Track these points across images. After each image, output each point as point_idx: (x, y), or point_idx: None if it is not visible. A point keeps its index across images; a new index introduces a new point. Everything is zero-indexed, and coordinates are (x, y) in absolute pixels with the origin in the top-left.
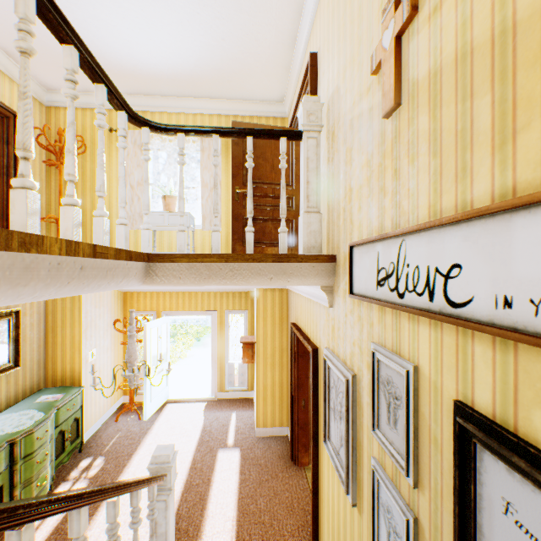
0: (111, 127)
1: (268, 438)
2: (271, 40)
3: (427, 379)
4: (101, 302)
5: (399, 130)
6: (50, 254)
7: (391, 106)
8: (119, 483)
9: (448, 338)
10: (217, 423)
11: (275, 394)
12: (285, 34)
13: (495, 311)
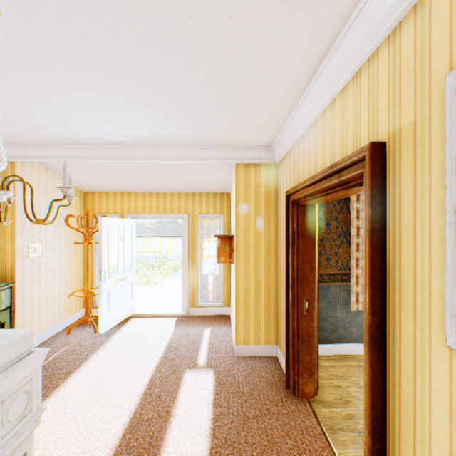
0: None
1: (251, 358)
2: None
3: None
4: (49, 190)
5: None
6: None
7: None
8: None
9: None
10: (186, 339)
11: (259, 301)
12: None
13: None
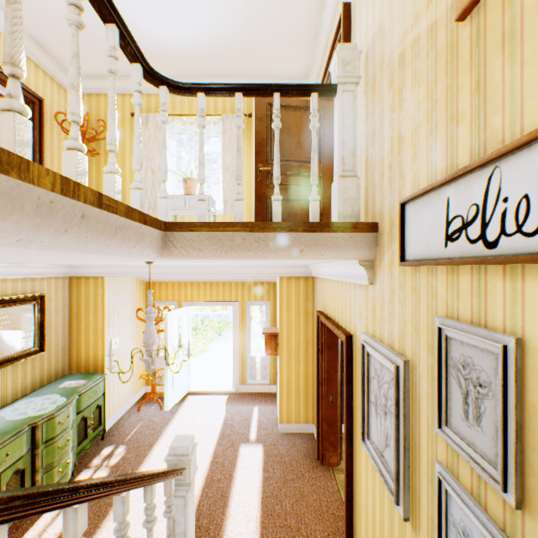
0: (132, 112)
1: (292, 434)
2: (298, 1)
3: None
4: (124, 290)
5: (484, 26)
6: (38, 185)
7: None
8: (128, 476)
9: None
10: (239, 416)
11: (299, 388)
12: None
13: None
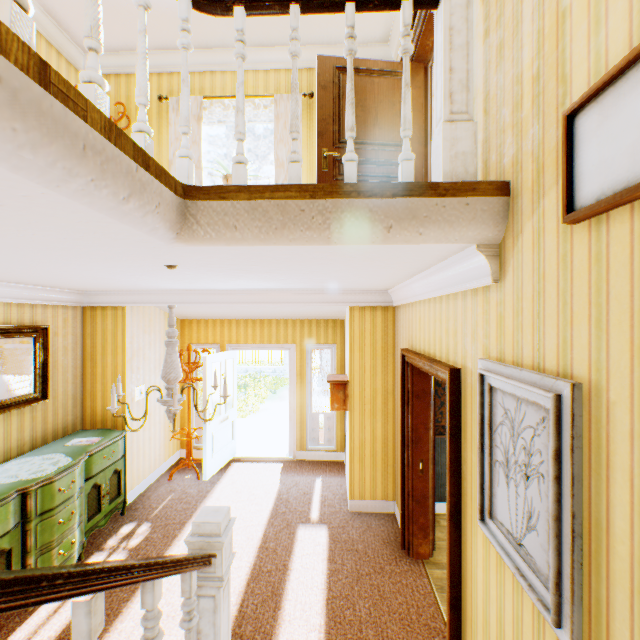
0: (160, 95)
1: (366, 514)
2: None
3: None
4: (152, 327)
5: None
6: None
7: None
8: (93, 568)
9: None
10: (296, 490)
11: (375, 454)
12: None
13: None
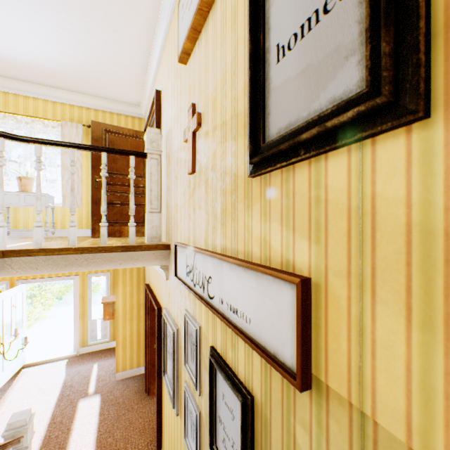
0: None
1: (127, 379)
2: (127, 64)
3: (204, 334)
4: None
5: (195, 186)
6: None
7: (191, 171)
8: None
9: (210, 313)
10: (79, 376)
11: (133, 342)
12: (138, 63)
13: (220, 304)
